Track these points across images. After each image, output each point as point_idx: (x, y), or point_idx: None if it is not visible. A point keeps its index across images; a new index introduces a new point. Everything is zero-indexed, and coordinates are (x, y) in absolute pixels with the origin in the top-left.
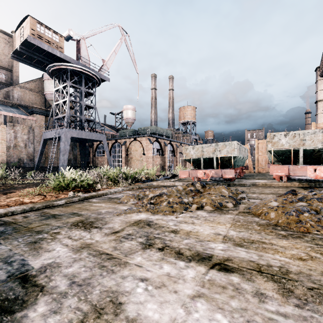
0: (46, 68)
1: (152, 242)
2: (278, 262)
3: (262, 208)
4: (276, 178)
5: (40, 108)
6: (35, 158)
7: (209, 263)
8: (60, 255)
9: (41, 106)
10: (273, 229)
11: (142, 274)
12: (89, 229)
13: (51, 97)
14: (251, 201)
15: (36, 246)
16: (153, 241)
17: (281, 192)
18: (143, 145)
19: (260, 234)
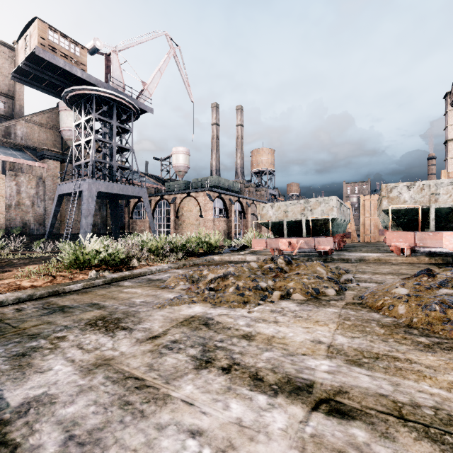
0: (61, 94)
1: (211, 356)
2: (430, 398)
3: (383, 298)
4: (395, 251)
5: (54, 150)
6: (46, 222)
7: (309, 399)
8: (58, 380)
9: (55, 148)
10: (407, 333)
11: (193, 421)
12: (113, 331)
13: (69, 135)
14: (361, 285)
15: (22, 362)
16: (213, 354)
17: (404, 271)
18: (200, 203)
19: (387, 342)
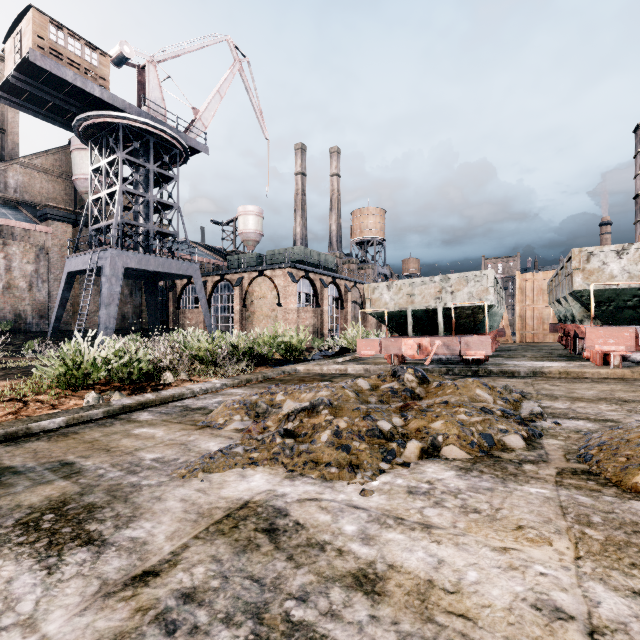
0: (72, 123)
1: None
2: None
3: None
4: (593, 359)
5: (62, 208)
6: (50, 313)
7: None
8: None
9: (66, 205)
10: None
11: None
12: (60, 550)
13: (86, 186)
14: (564, 424)
15: None
16: None
17: (623, 394)
18: (278, 286)
19: None
